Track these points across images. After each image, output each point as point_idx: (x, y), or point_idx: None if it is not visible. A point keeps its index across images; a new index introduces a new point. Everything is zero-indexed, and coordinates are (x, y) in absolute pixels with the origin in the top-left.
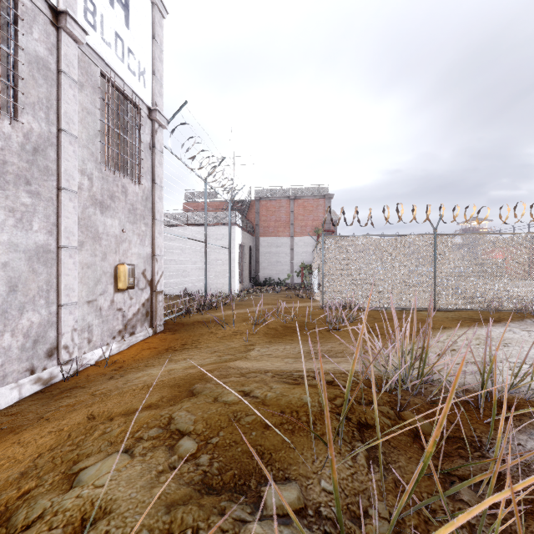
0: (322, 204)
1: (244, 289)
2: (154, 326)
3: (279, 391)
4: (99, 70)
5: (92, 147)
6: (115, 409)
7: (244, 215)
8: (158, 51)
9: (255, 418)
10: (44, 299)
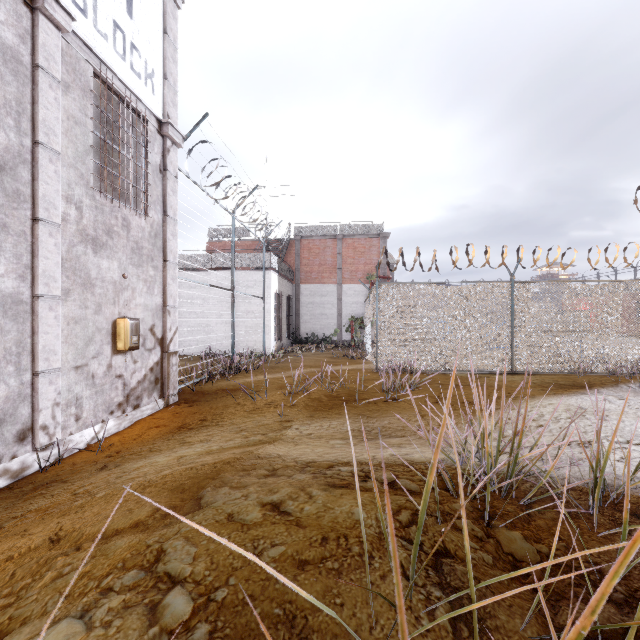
0: (376, 244)
1: (281, 347)
2: (166, 396)
3: (321, 502)
4: (91, 68)
5: (81, 167)
6: (88, 528)
7: (282, 257)
8: (172, 49)
9: (285, 551)
10: (13, 366)
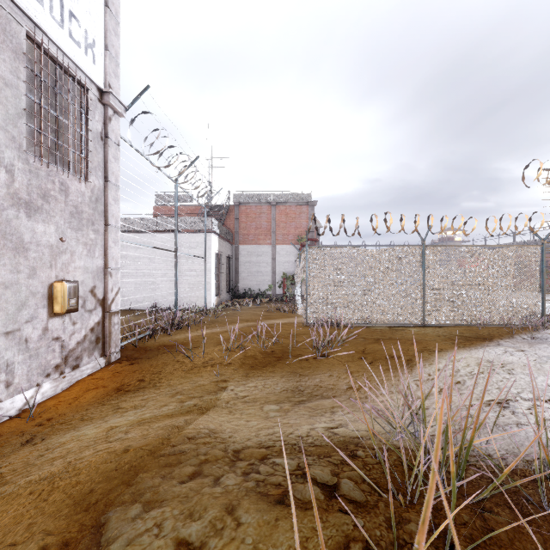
0: (305, 211)
1: (221, 302)
2: (107, 355)
3: (252, 538)
4: (25, 31)
5: (12, 129)
6: None
7: (222, 221)
8: (113, 22)
9: None
10: None
